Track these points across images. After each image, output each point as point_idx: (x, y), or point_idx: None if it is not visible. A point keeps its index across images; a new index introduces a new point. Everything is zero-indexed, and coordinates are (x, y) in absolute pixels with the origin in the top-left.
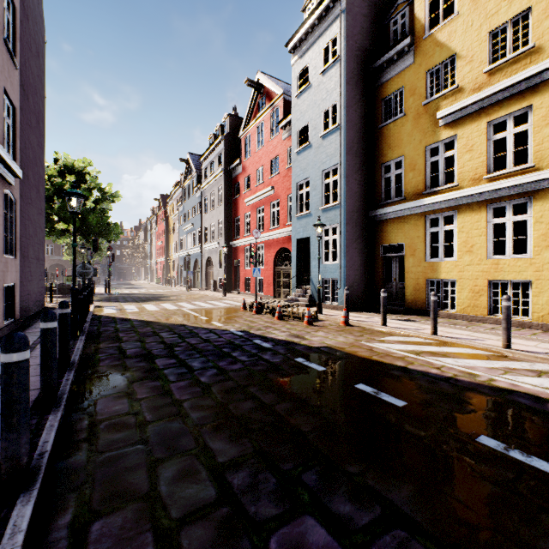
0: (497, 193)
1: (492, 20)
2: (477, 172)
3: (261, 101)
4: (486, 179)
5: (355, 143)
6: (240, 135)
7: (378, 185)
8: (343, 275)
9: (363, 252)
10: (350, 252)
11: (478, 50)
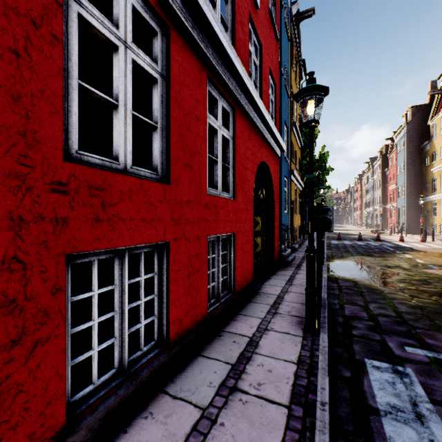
0: (440, 197)
1: (440, 144)
2: (438, 190)
3: (394, 144)
4: (440, 192)
5: (411, 176)
6: (387, 157)
7: (424, 189)
8: (405, 222)
9: (416, 213)
10: (408, 214)
11: (438, 152)
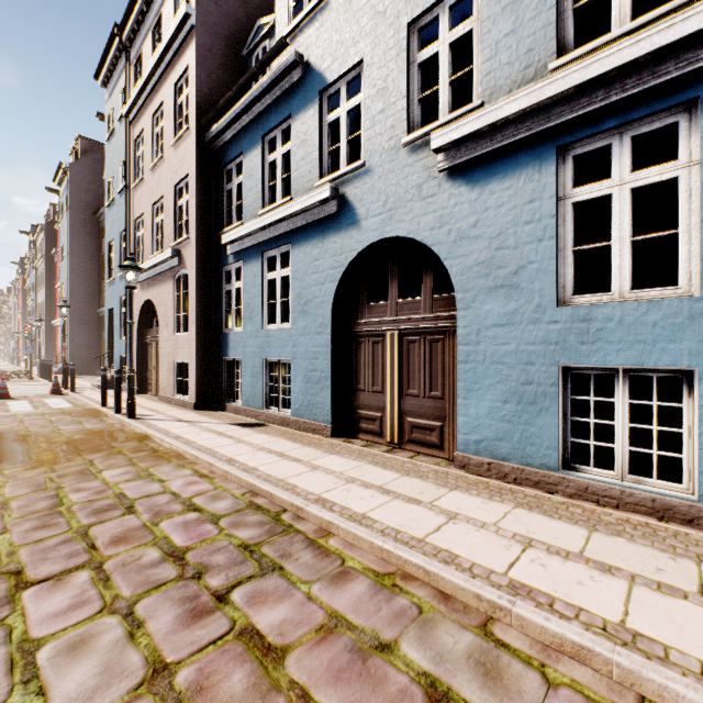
0: None
1: None
2: None
3: None
4: None
5: (81, 266)
6: (56, 228)
7: (102, 293)
8: (69, 352)
9: (90, 337)
10: (75, 337)
11: None
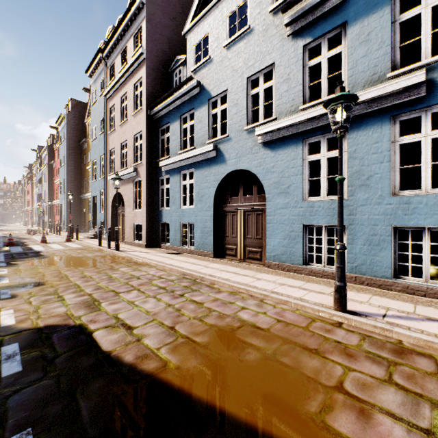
0: None
1: None
2: None
3: None
4: None
5: (72, 171)
6: (54, 148)
7: (83, 186)
8: (66, 219)
9: (77, 211)
10: (68, 211)
11: None
